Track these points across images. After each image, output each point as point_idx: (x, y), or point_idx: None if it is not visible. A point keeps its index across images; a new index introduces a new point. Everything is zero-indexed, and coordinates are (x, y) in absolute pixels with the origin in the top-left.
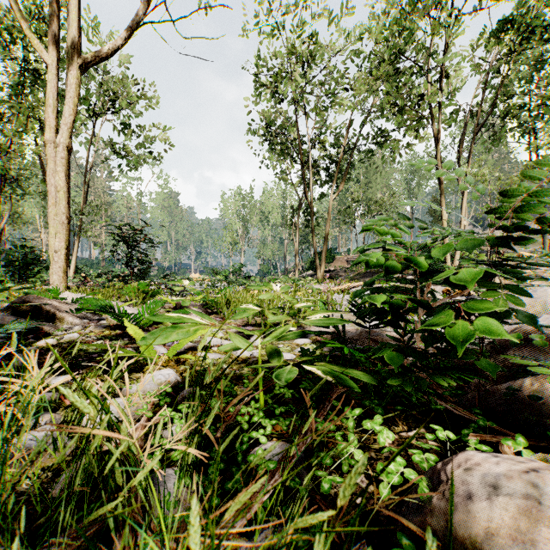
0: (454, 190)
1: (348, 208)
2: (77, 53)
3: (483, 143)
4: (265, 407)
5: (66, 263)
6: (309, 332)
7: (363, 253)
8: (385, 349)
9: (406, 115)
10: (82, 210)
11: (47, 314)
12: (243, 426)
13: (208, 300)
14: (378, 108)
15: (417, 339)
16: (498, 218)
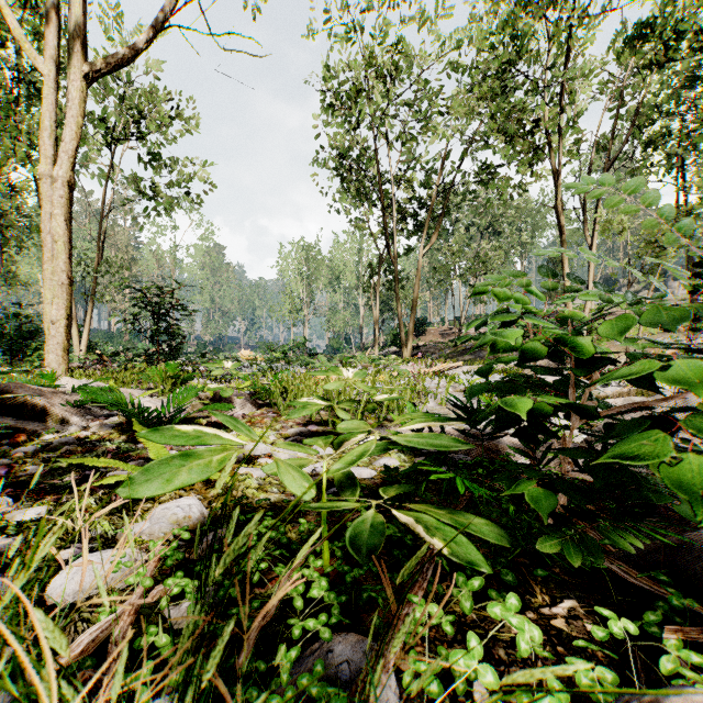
0: (577, 243)
1: (442, 266)
2: (81, 55)
3: (616, 183)
4: (331, 567)
5: (67, 338)
6: (397, 444)
7: (478, 328)
8: (518, 480)
9: (518, 146)
10: (96, 268)
11: (35, 410)
12: (295, 603)
13: (258, 387)
14: (482, 137)
15: (561, 459)
16: (694, 276)
